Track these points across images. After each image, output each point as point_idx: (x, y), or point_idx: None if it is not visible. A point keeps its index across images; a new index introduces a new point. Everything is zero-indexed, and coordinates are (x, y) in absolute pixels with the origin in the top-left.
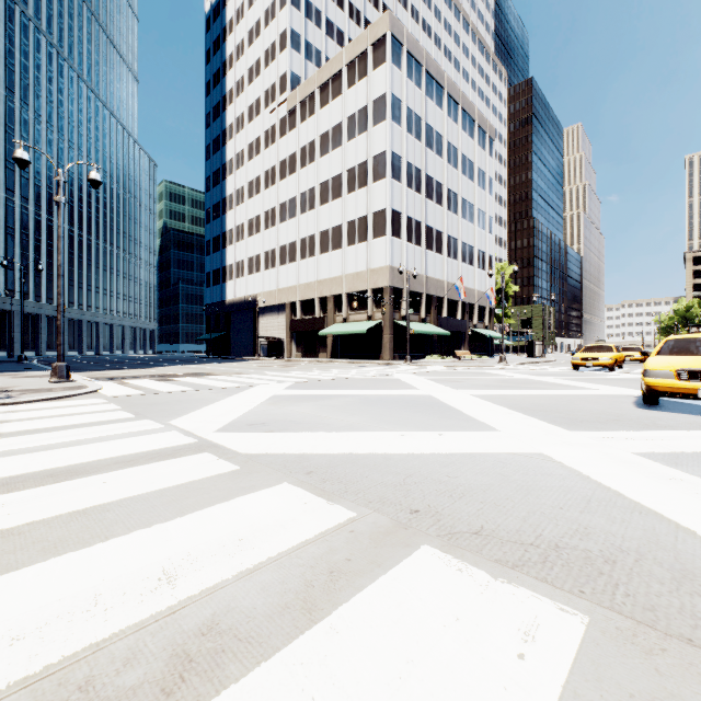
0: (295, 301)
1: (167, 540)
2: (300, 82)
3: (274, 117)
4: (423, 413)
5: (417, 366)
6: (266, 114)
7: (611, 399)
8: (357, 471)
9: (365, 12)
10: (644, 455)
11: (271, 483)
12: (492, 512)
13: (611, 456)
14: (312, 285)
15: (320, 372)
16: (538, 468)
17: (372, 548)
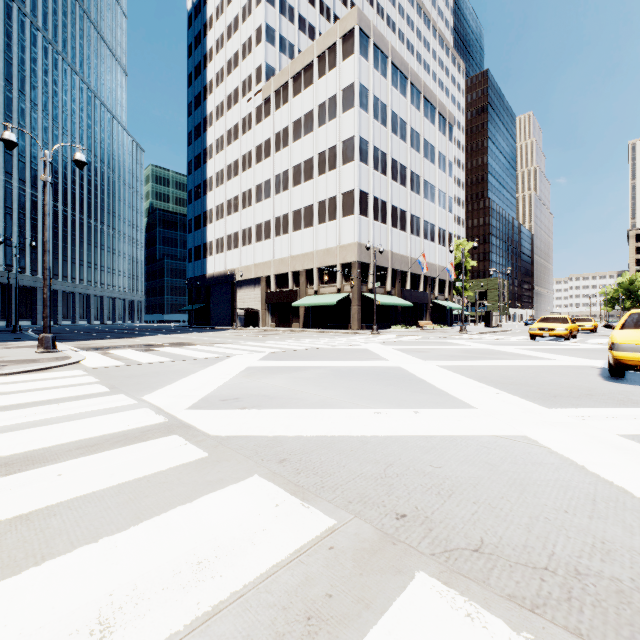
0: (270, 275)
1: (112, 563)
2: (275, 73)
3: (250, 106)
4: (395, 386)
5: (384, 335)
6: (243, 103)
7: (576, 370)
8: (333, 459)
9: (334, 9)
10: (633, 437)
11: (240, 475)
12: (489, 517)
13: (600, 439)
14: (286, 260)
15: (293, 342)
16: (526, 454)
17: (357, 575)
